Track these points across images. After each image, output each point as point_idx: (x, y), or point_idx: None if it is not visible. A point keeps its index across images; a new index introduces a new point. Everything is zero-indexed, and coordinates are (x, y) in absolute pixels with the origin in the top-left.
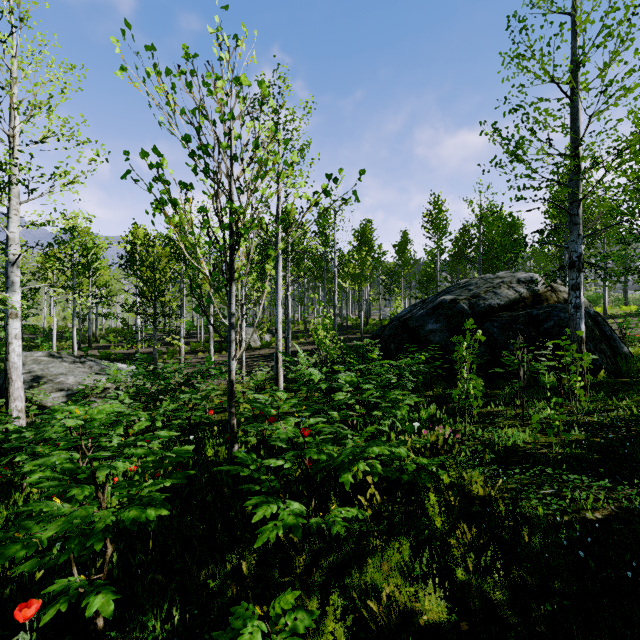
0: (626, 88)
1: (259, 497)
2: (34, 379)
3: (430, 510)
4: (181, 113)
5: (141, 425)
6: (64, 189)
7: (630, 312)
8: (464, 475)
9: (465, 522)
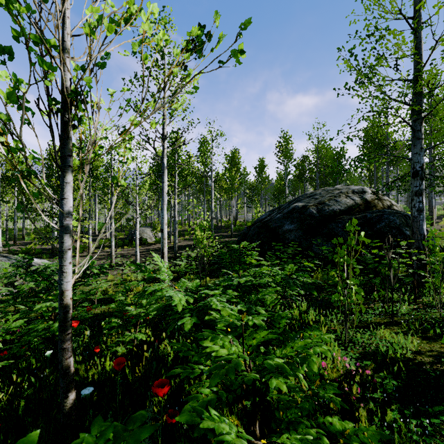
0: None
1: None
2: None
3: None
4: None
5: None
6: None
7: None
8: None
9: None
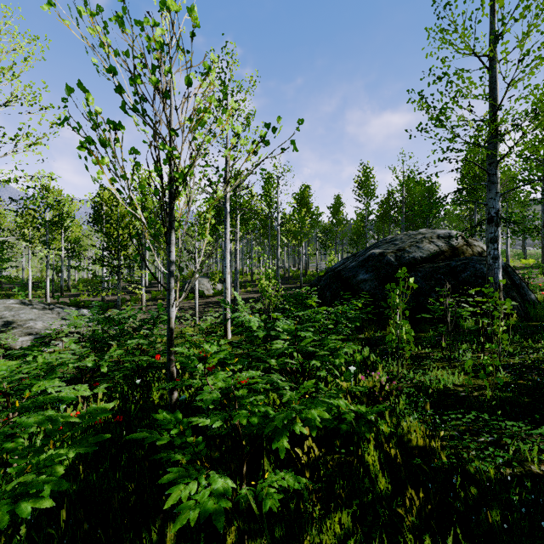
0: (541, 57)
1: (178, 469)
2: (5, 324)
3: (370, 464)
4: (115, 55)
5: (42, 385)
6: (27, 150)
7: (529, 265)
8: (403, 424)
9: (409, 481)
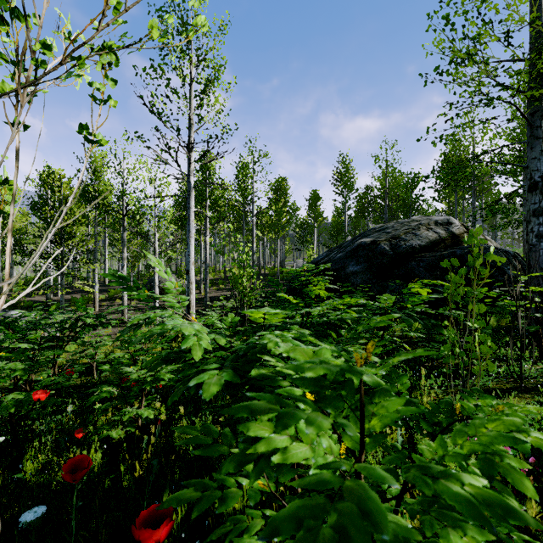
0: None
1: None
2: None
3: None
4: None
5: None
6: None
7: None
8: None
9: None
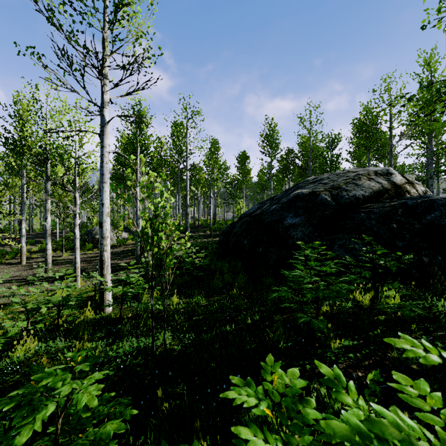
0: None
1: None
2: None
3: None
4: None
5: None
6: None
7: None
8: None
9: None
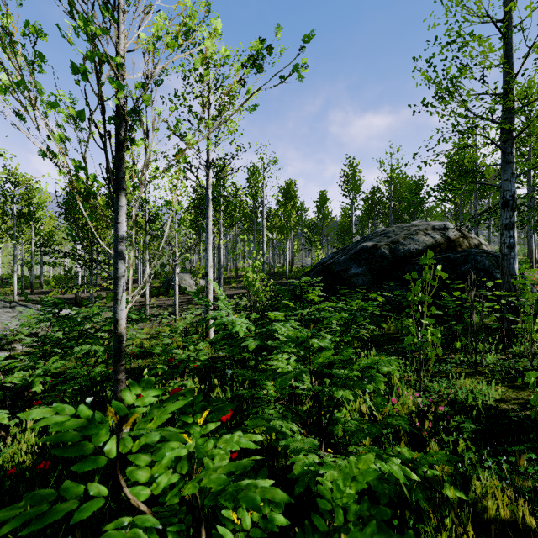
0: None
1: None
2: None
3: None
4: None
5: None
6: None
7: None
8: (476, 484)
9: None
